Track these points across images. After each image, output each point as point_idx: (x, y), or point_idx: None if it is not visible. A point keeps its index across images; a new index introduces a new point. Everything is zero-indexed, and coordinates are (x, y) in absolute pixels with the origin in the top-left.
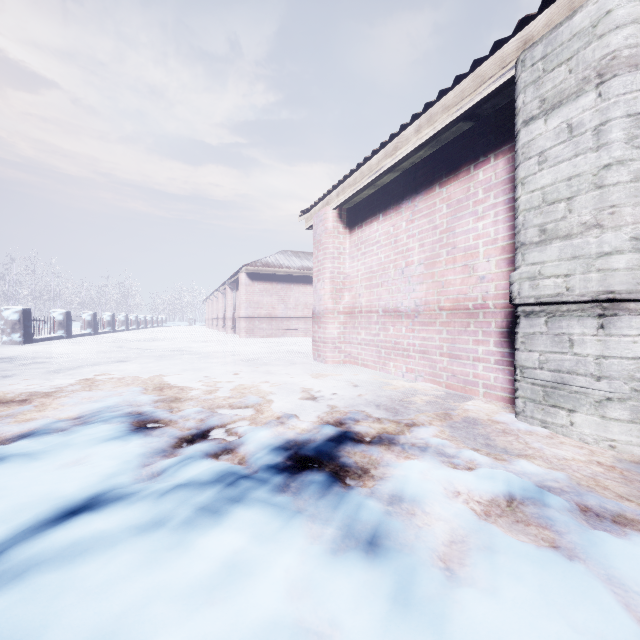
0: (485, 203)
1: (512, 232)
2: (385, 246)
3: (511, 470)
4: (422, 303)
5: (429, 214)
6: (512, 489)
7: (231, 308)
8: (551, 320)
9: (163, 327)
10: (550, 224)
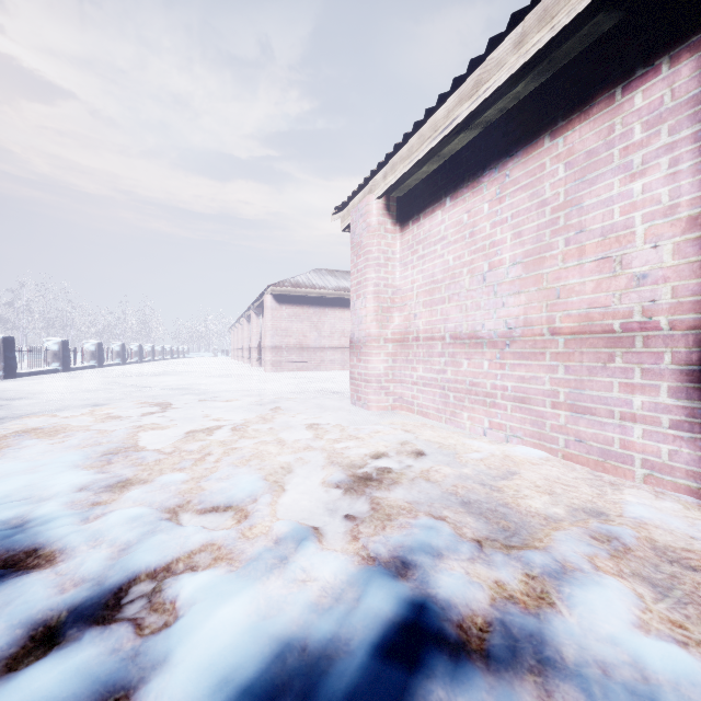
0: (648, 146)
1: None
2: (455, 243)
3: None
4: (519, 324)
5: (531, 184)
6: None
7: (256, 337)
8: None
9: (184, 358)
10: None
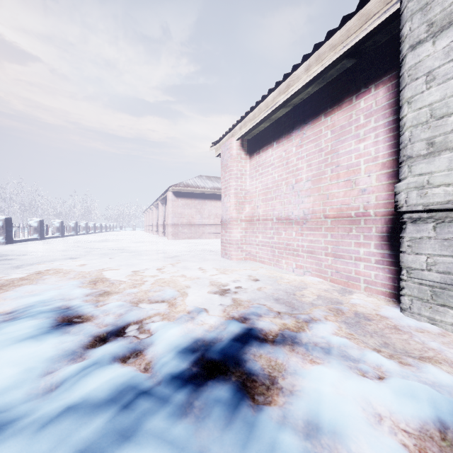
0: (366, 127)
1: (392, 150)
2: (278, 167)
3: (424, 381)
4: (310, 212)
5: (315, 139)
6: (441, 414)
7: (162, 218)
8: (440, 226)
9: (114, 231)
10: (439, 137)
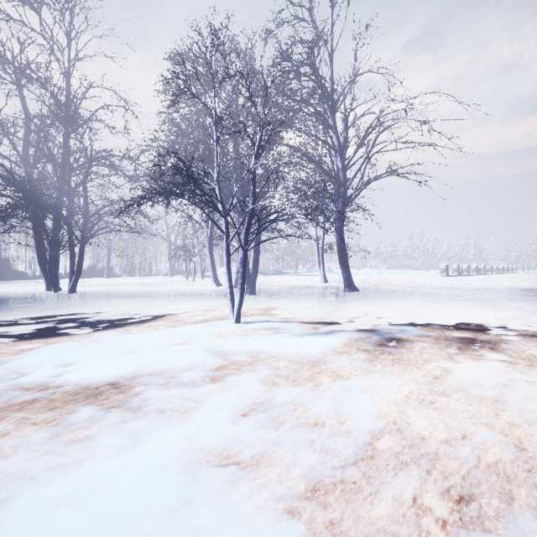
0: None
1: None
2: None
3: None
4: None
5: None
6: None
7: None
8: None
9: (512, 274)
10: None
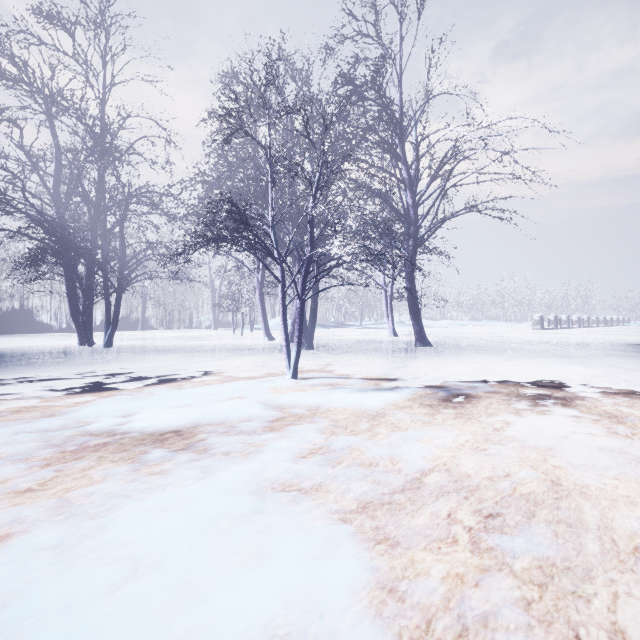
0: None
1: None
2: None
3: None
4: None
5: None
6: None
7: None
8: None
9: (623, 326)
10: None
